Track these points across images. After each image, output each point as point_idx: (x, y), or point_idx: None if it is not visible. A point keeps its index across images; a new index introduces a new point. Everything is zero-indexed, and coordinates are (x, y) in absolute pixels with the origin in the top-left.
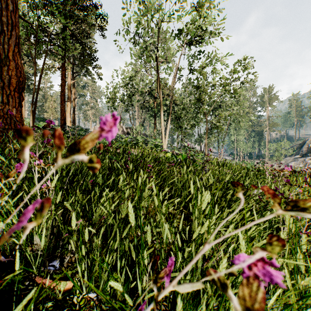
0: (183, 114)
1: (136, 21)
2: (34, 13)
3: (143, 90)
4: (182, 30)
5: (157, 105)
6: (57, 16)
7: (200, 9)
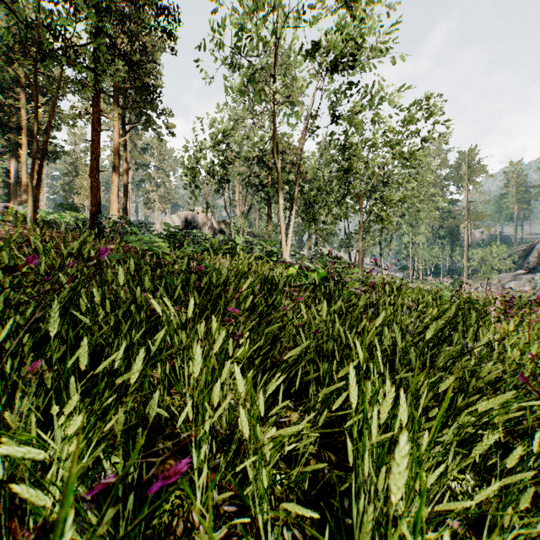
0: (320, 197)
1: (234, 27)
2: (35, 0)
3: (247, 155)
4: (317, 44)
5: (273, 181)
6: (76, 4)
7: (350, 4)
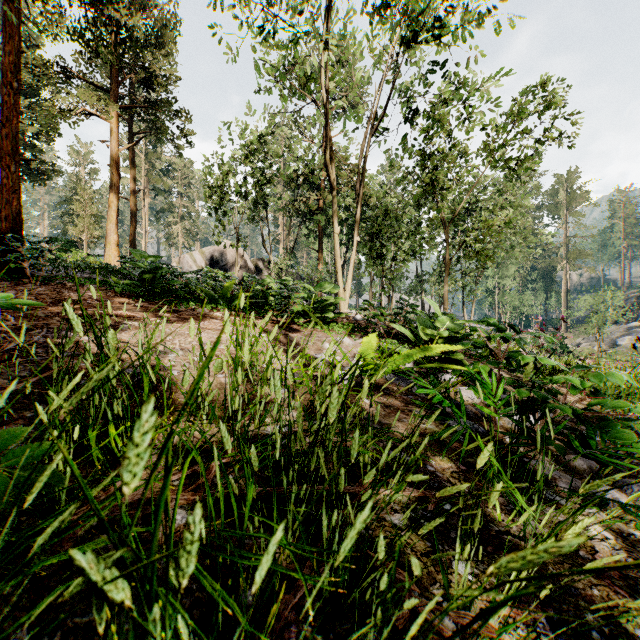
0: (388, 226)
1: None
2: None
3: (291, 172)
4: None
5: (325, 208)
6: None
7: None
